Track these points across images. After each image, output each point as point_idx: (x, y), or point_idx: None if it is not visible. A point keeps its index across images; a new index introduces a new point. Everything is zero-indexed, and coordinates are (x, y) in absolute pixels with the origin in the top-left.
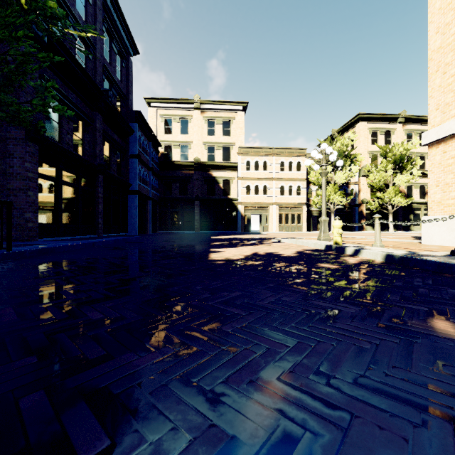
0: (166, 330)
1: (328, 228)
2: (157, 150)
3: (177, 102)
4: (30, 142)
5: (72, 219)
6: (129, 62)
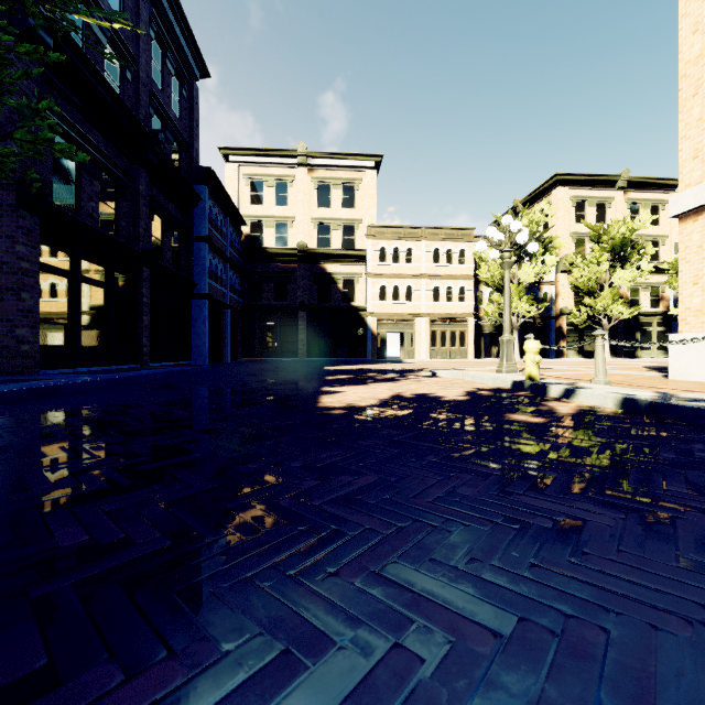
0: (214, 579)
1: None
2: (239, 230)
3: (270, 154)
4: (25, 211)
5: (98, 338)
6: (193, 88)
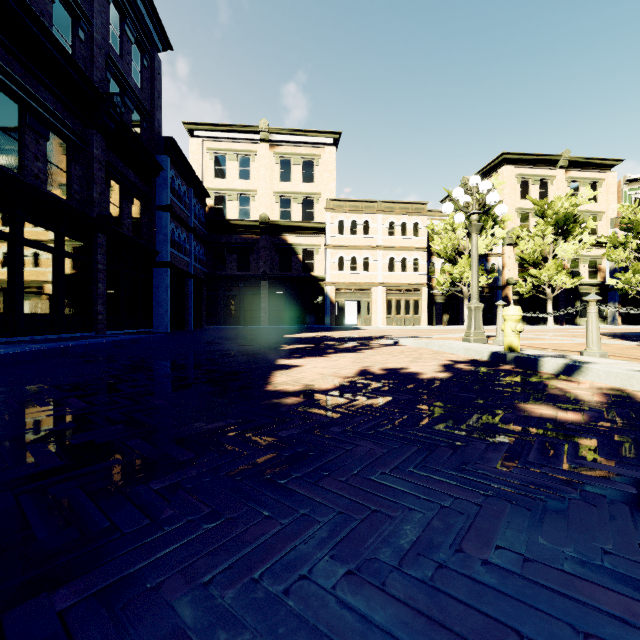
0: None
1: (459, 321)
2: (203, 202)
3: (234, 129)
4: None
5: (45, 305)
6: (154, 59)
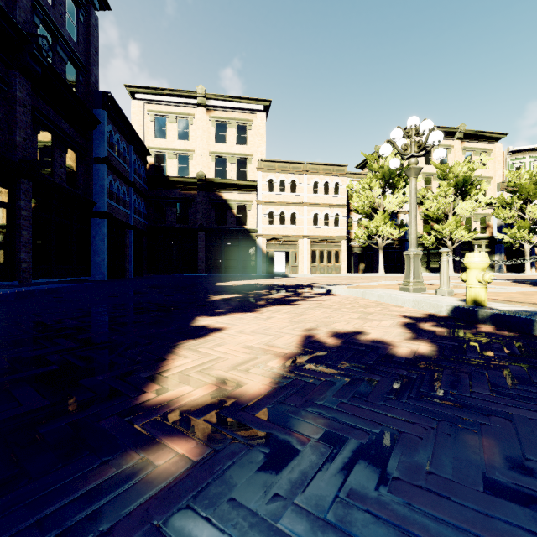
0: None
1: (373, 269)
2: (143, 159)
3: (173, 94)
4: None
5: None
6: (91, 16)
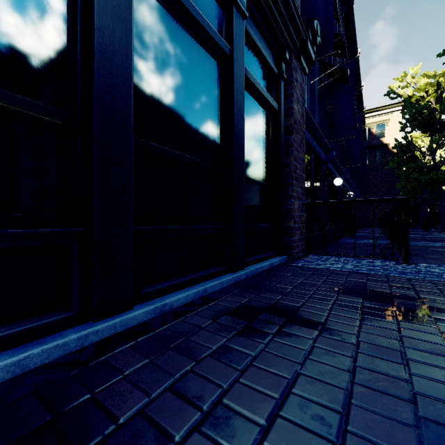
0: None
1: None
2: None
3: None
4: None
5: None
6: None
